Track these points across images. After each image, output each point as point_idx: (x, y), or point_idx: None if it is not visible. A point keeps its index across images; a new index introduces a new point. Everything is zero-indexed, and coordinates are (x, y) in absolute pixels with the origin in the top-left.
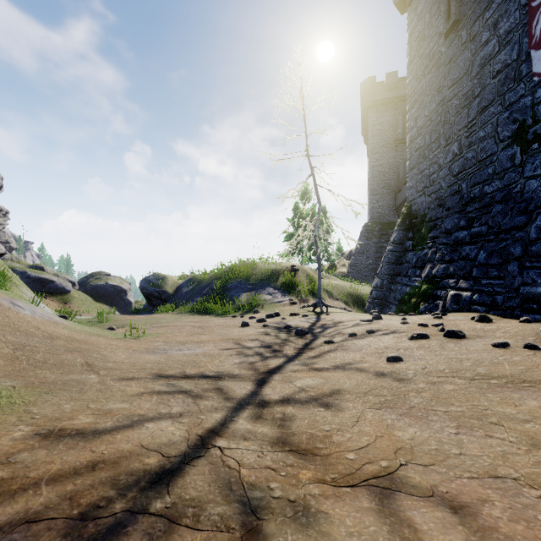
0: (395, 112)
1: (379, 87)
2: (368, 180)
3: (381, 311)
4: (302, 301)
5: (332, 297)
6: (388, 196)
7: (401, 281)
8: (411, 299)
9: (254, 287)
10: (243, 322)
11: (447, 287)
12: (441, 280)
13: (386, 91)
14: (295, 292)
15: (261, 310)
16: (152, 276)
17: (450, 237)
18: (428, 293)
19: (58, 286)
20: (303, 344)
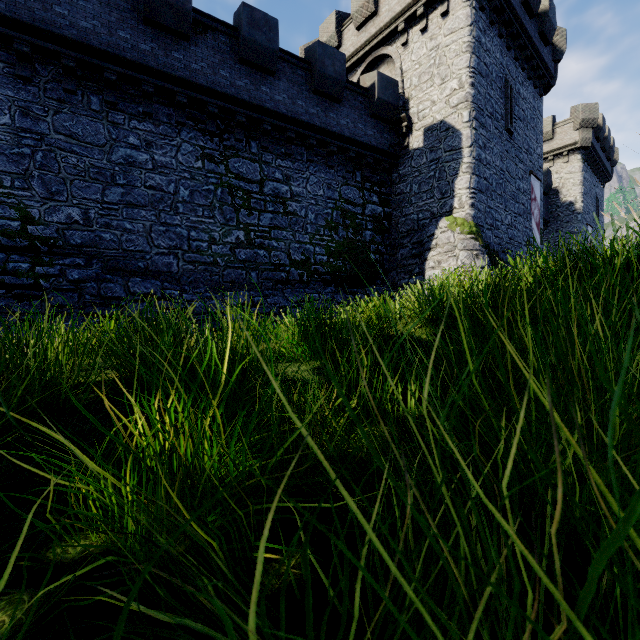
0: None
1: None
2: None
3: None
4: None
5: None
6: None
7: None
8: None
9: None
10: None
11: None
12: None
13: None
14: None
15: None
16: None
17: None
18: None
19: None
20: None
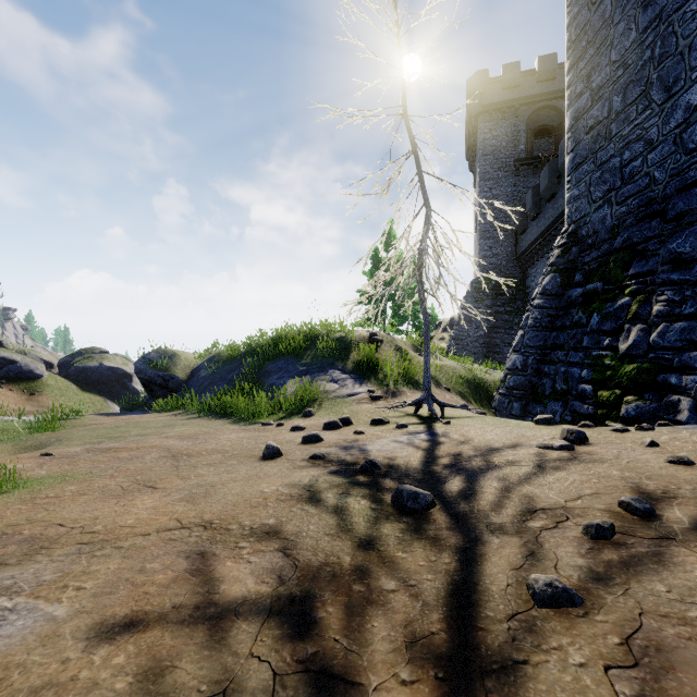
0: (515, 120)
1: (494, 85)
2: (476, 219)
3: (524, 409)
4: (391, 393)
5: (440, 386)
6: (506, 240)
7: (567, 358)
8: (595, 391)
9: (308, 370)
10: (268, 447)
11: (696, 368)
12: (675, 353)
13: (504, 91)
14: (378, 378)
15: (318, 411)
16: (155, 353)
17: (689, 269)
18: (644, 380)
19: (23, 369)
20: (446, 600)
